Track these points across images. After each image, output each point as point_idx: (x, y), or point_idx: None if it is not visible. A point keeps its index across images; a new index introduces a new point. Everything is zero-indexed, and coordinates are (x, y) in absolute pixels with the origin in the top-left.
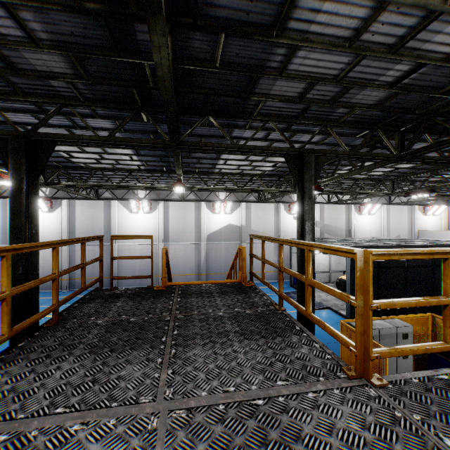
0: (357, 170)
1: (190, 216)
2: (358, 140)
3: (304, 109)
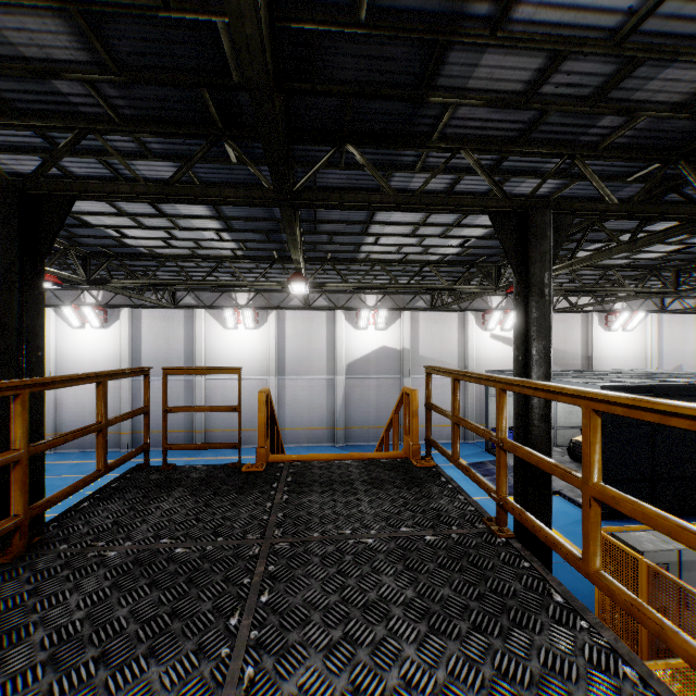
0: (623, 246)
1: (319, 334)
2: (629, 189)
3: (531, 121)
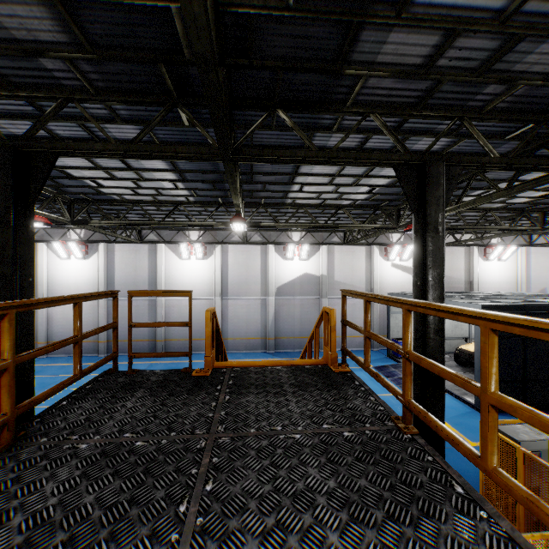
0: (502, 192)
1: (254, 264)
2: (506, 146)
3: (428, 90)
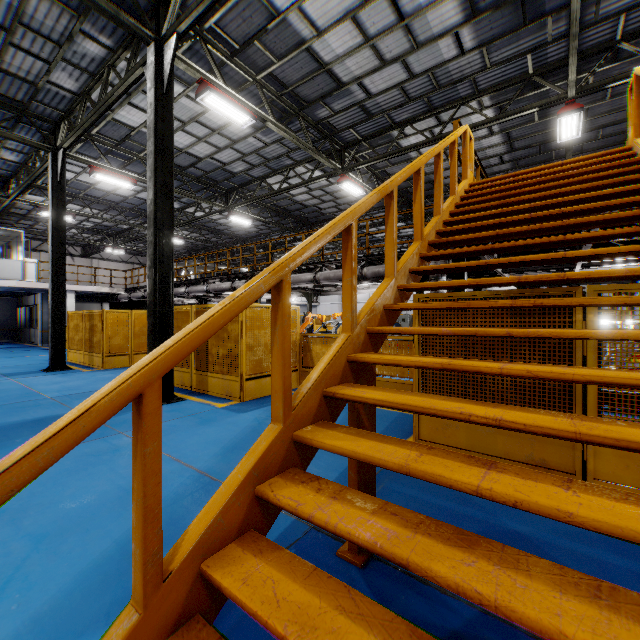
0: None
1: None
2: None
3: None
